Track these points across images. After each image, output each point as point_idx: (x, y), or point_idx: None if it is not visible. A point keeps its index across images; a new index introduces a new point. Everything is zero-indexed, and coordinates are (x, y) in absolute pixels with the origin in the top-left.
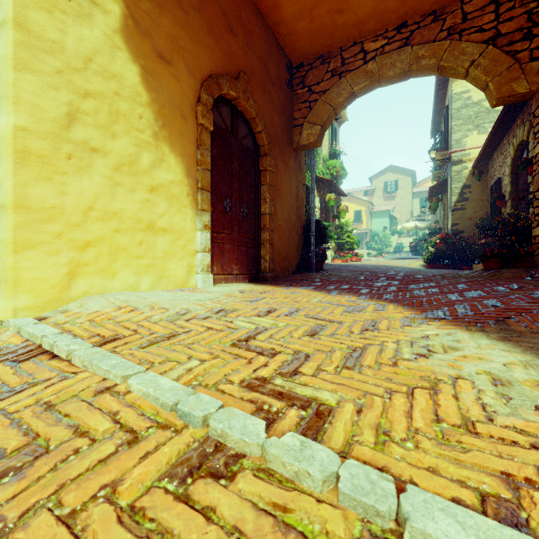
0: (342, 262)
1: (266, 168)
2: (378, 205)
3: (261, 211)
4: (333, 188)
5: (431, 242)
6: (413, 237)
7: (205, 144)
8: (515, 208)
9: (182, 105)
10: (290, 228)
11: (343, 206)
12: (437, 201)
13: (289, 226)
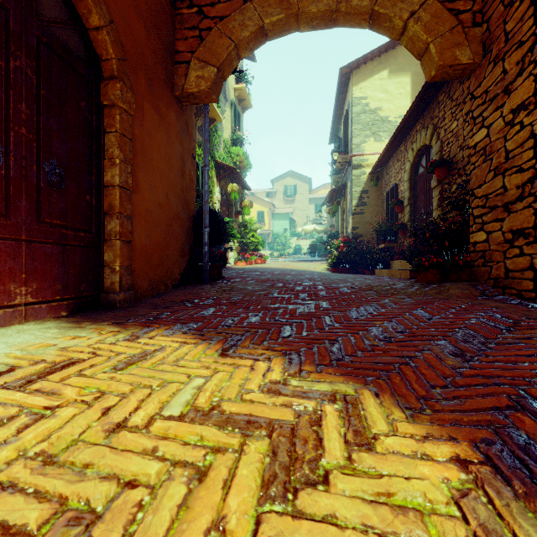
0: (246, 264)
1: (114, 103)
2: (279, 208)
3: (105, 181)
4: (236, 178)
5: (334, 245)
6: (310, 239)
7: None
8: (413, 214)
9: None
10: (168, 217)
11: (247, 201)
12: (338, 205)
13: (167, 215)
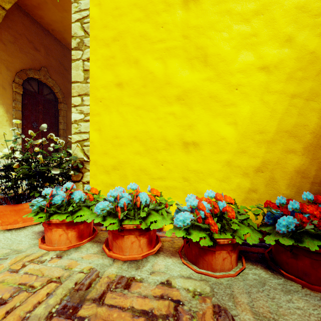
0: None
1: (61, 109)
2: None
3: (59, 128)
4: None
5: None
6: None
7: (17, 99)
8: None
9: (3, 83)
10: None
11: None
12: None
13: None
